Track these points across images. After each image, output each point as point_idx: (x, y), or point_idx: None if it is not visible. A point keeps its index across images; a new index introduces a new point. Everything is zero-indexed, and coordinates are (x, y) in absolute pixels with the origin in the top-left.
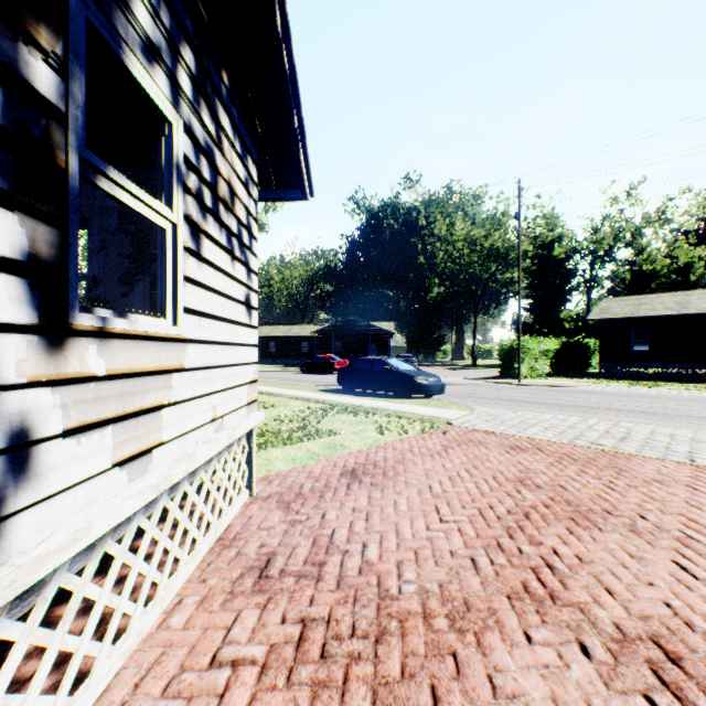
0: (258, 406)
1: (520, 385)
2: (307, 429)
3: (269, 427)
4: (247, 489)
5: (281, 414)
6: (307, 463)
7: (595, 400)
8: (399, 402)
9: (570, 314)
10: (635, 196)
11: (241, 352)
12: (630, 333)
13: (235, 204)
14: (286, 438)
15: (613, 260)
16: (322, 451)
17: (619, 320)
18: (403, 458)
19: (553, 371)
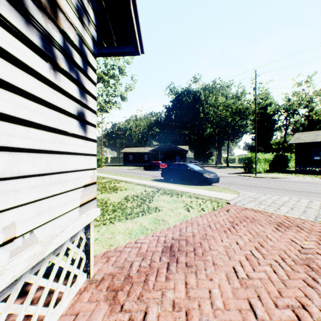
0: (118, 189)
1: (256, 177)
2: (142, 206)
3: (120, 204)
4: (85, 272)
5: (129, 195)
6: (138, 238)
7: (305, 187)
8: (195, 187)
9: (275, 141)
10: (310, 82)
11: (69, 160)
12: (312, 150)
13: (59, 17)
14: (128, 214)
15: (299, 114)
16: (150, 226)
17: (306, 143)
18: (205, 234)
19: (270, 169)
